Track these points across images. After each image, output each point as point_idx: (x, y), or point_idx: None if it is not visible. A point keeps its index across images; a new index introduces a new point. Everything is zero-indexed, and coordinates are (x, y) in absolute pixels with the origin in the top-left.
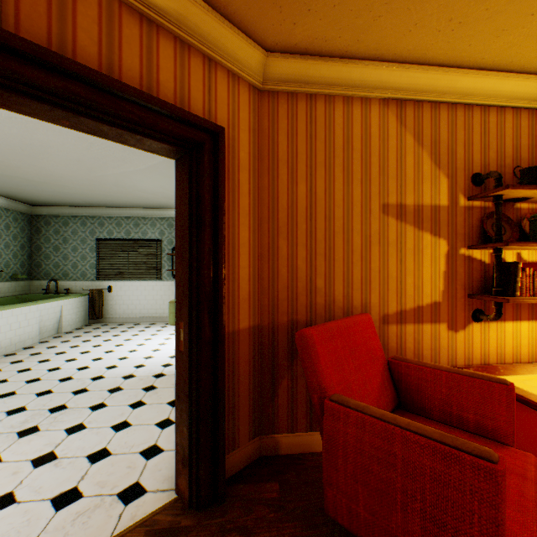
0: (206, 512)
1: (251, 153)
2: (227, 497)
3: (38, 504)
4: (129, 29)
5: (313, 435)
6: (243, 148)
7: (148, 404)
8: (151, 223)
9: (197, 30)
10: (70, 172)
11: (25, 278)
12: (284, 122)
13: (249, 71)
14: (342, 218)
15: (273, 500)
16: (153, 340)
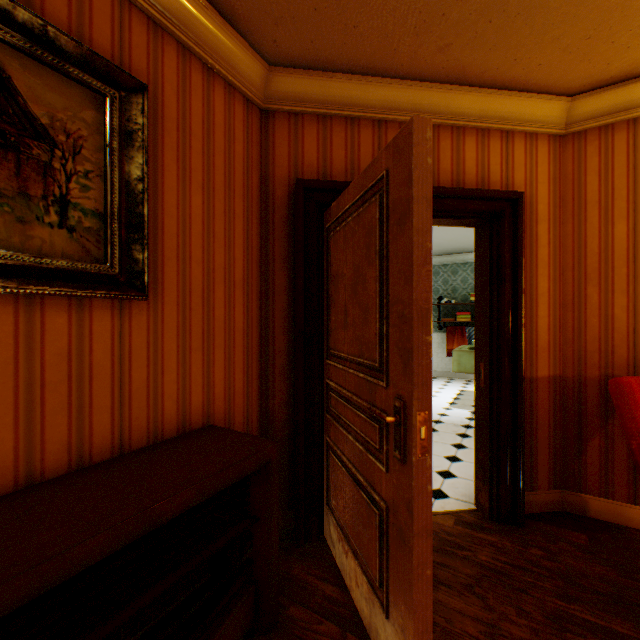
0: (505, 526)
1: (549, 203)
2: (525, 525)
3: None
4: (443, 142)
5: (637, 509)
6: (541, 200)
7: (433, 441)
8: None
9: (495, 115)
10: None
11: None
12: (594, 160)
13: (548, 124)
14: None
15: (579, 544)
16: None
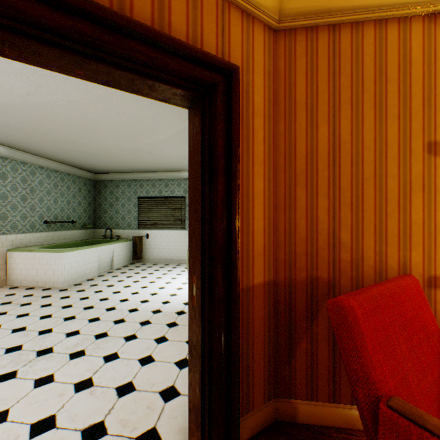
0: None
1: (265, 97)
2: None
3: (71, 434)
4: None
5: (336, 407)
6: (258, 92)
7: (170, 341)
8: (177, 183)
9: None
10: (116, 144)
11: (91, 227)
12: (302, 60)
13: (264, 9)
14: (373, 162)
15: None
16: (177, 279)
